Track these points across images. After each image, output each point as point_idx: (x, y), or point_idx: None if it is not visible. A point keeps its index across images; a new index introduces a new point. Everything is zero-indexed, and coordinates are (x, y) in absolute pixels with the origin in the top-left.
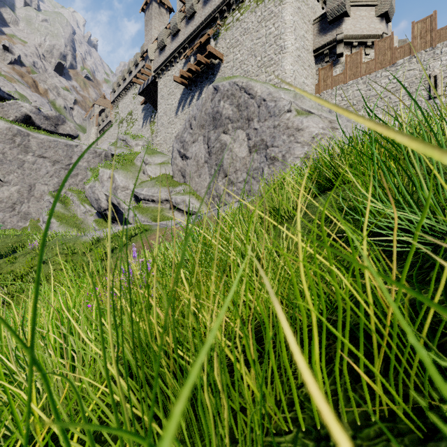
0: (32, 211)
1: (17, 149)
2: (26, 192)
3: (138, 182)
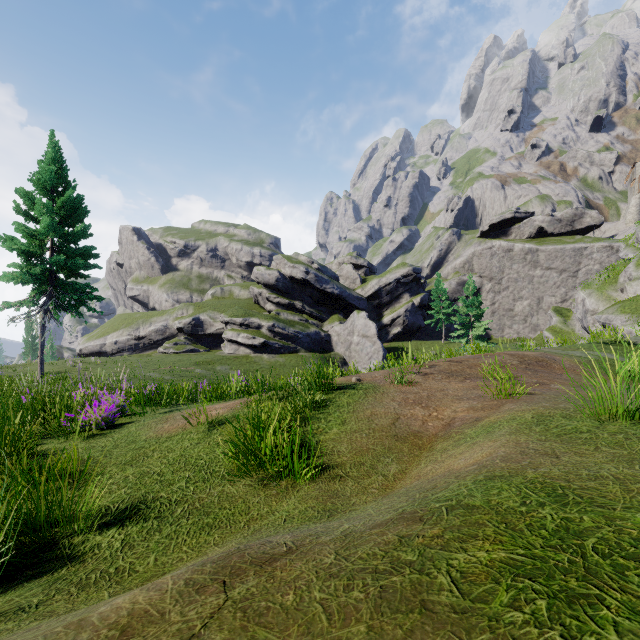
0: (540, 324)
1: (527, 266)
2: (535, 305)
3: (610, 304)
